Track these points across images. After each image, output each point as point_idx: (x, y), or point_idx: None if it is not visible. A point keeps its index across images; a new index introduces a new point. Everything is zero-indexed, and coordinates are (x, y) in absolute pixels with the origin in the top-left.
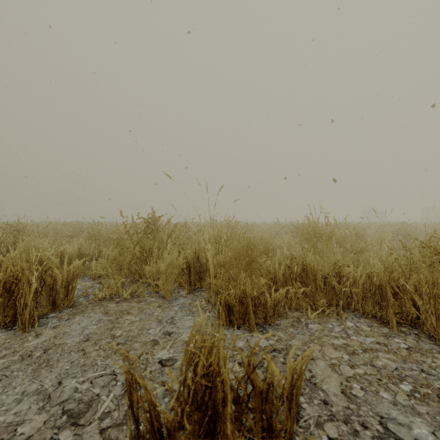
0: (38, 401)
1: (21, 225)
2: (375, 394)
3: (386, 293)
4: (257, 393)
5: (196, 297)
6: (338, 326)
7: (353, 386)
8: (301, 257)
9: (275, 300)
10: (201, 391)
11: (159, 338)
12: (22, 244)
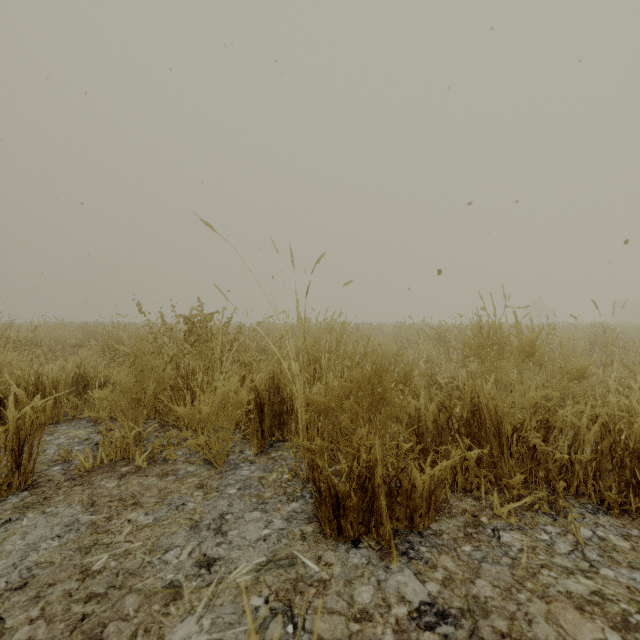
0: None
1: None
2: None
3: None
4: None
5: (273, 462)
6: (562, 538)
7: None
8: (469, 389)
9: (431, 482)
10: None
11: (184, 578)
12: None
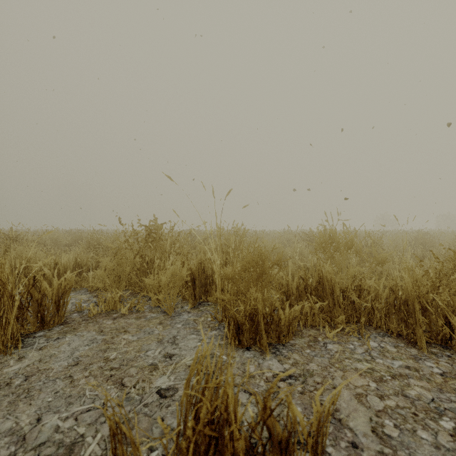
0: (9, 444)
1: (15, 234)
2: (412, 433)
3: (413, 309)
4: (275, 443)
5: (201, 312)
6: (360, 347)
7: (384, 422)
8: (317, 268)
9: (289, 317)
10: (204, 444)
11: (158, 362)
12: (13, 254)
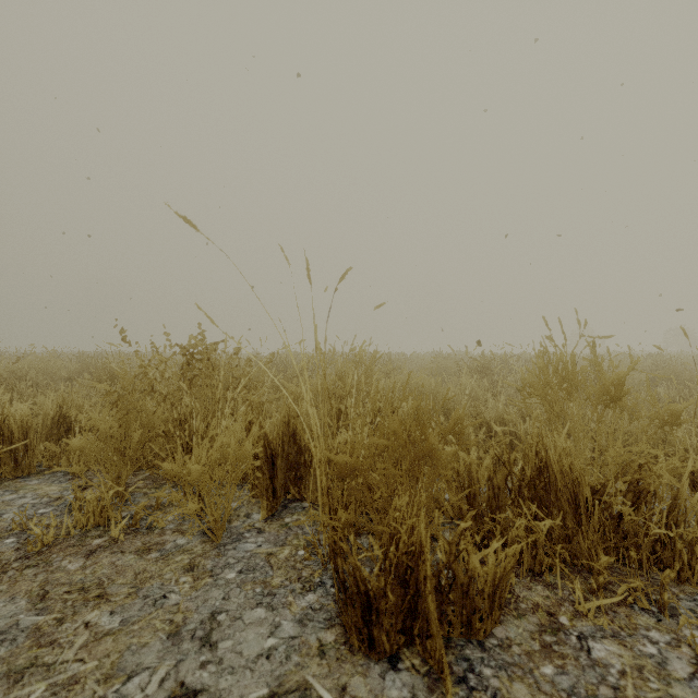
0: None
1: None
2: None
3: None
4: None
5: (286, 531)
6: (675, 652)
7: None
8: (535, 439)
9: (495, 574)
10: None
11: None
12: None
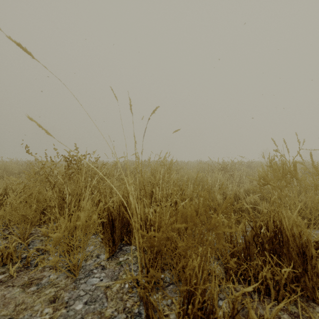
0: None
1: None
2: None
3: None
4: None
5: (119, 268)
6: None
7: None
8: (272, 212)
9: None
10: None
11: None
12: None
